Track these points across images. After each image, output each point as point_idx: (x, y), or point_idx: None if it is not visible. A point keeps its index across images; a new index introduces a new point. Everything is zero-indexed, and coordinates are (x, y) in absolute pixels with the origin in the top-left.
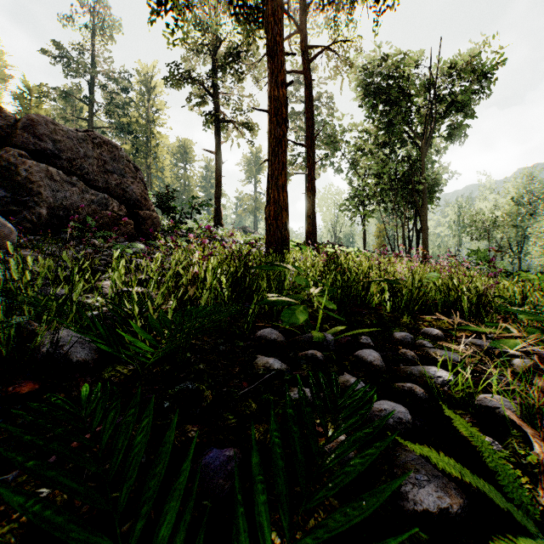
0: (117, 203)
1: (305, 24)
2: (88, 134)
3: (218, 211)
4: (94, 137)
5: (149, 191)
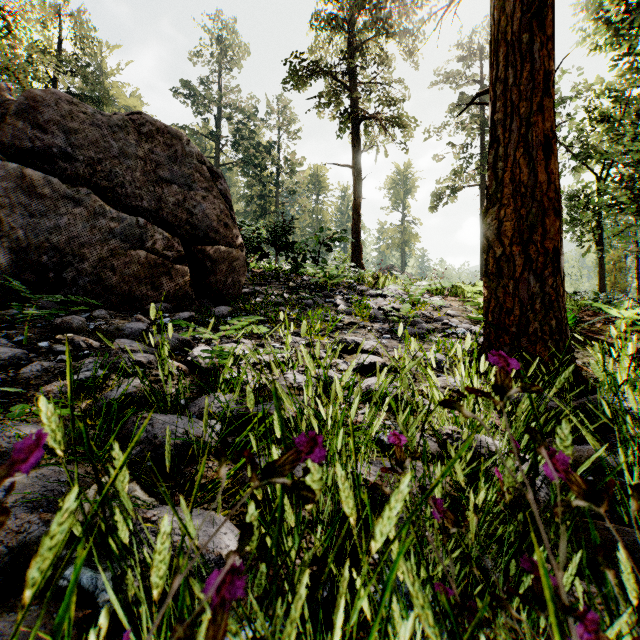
0: (164, 234)
1: None
2: (132, 119)
3: (357, 246)
4: (143, 123)
5: (260, 223)
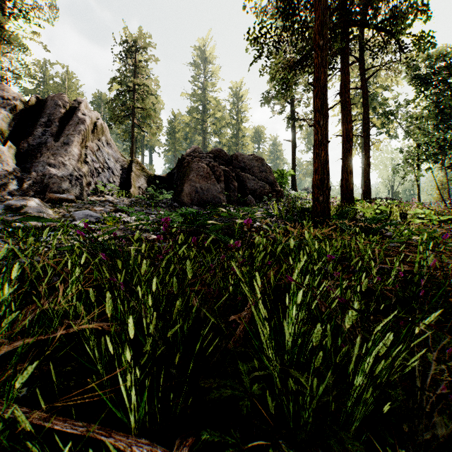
0: (268, 186)
1: (362, 57)
2: (253, 156)
3: (294, 180)
4: (255, 157)
5: None
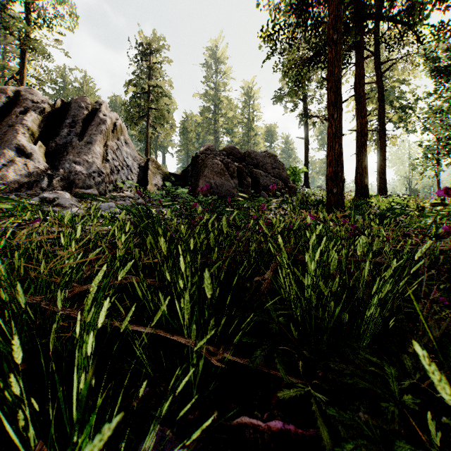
0: (281, 182)
1: (377, 50)
2: (266, 153)
3: (307, 177)
4: (267, 154)
5: None
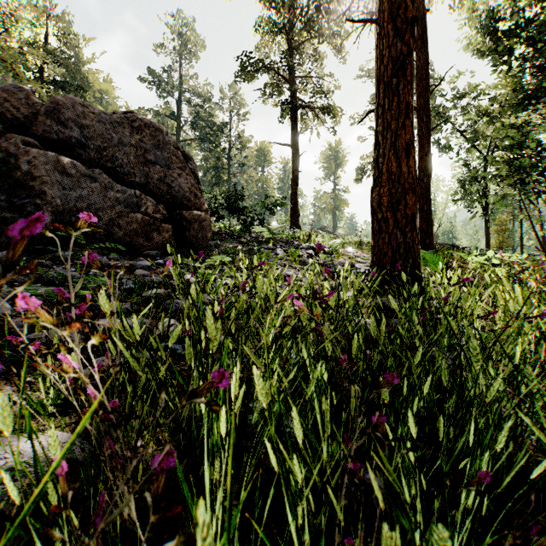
0: (153, 202)
1: None
2: (126, 116)
3: (295, 210)
4: (134, 119)
5: (217, 192)
